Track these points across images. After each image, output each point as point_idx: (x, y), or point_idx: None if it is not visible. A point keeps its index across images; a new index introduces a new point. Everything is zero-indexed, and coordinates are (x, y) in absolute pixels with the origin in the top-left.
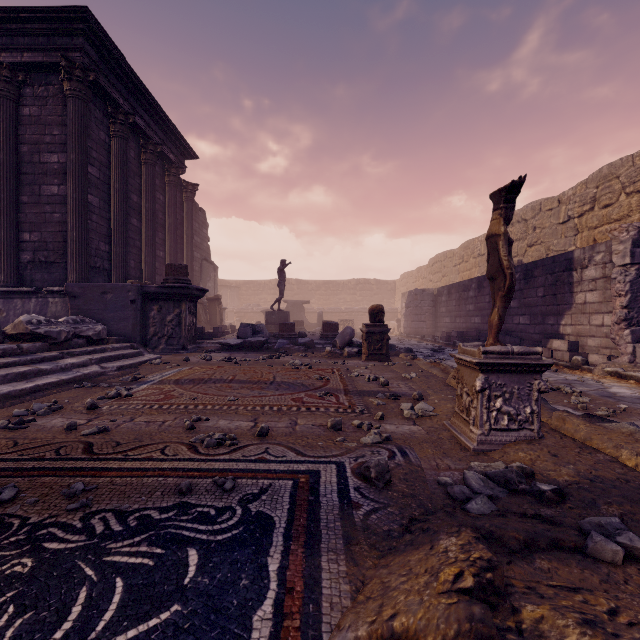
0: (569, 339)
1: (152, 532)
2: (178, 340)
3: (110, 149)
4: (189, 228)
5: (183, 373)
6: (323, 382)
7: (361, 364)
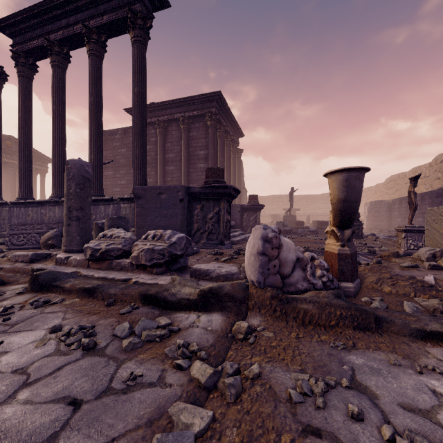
0: None
1: None
2: None
3: (217, 143)
4: (239, 172)
5: None
6: None
7: None
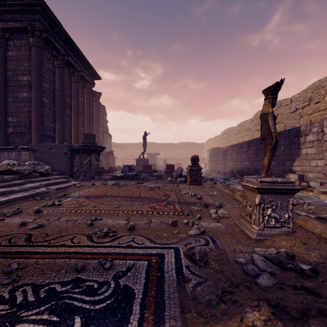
0: (298, 173)
1: (53, 302)
2: (89, 174)
3: (55, 74)
4: (97, 115)
5: (91, 192)
6: (166, 197)
7: (186, 187)
